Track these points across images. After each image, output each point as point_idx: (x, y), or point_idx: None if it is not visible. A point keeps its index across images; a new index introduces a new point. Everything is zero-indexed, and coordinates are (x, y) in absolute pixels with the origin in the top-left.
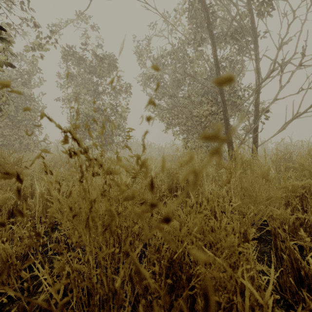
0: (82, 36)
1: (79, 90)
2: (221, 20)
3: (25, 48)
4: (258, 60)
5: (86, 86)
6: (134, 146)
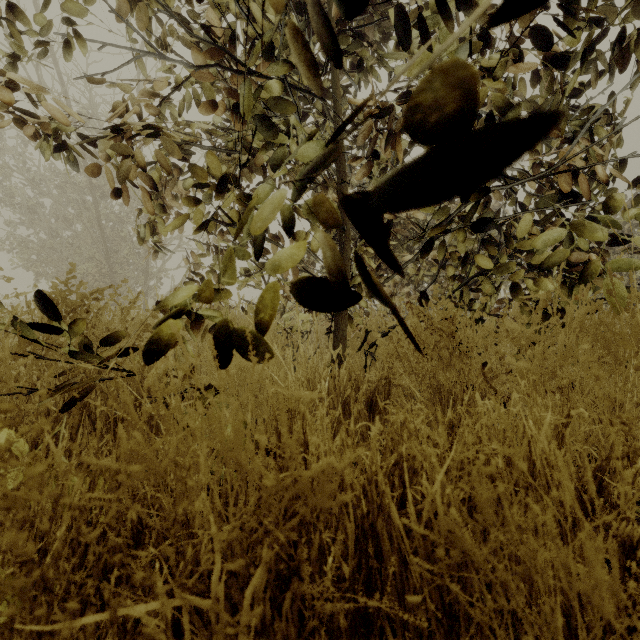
0: None
1: None
2: None
3: None
4: None
5: None
6: None
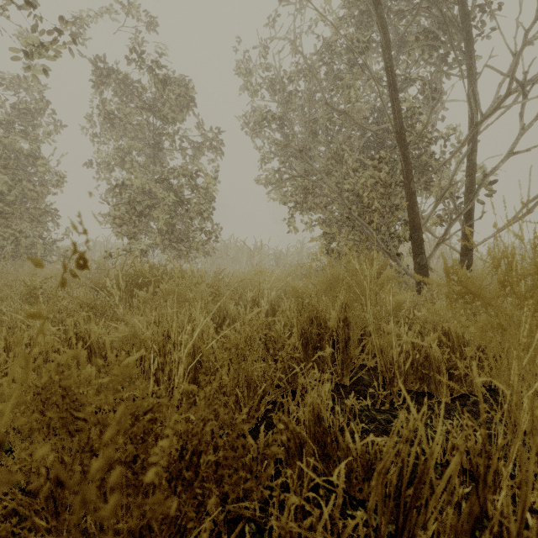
0: (132, 42)
1: (127, 145)
2: (396, 5)
3: (24, 65)
4: (473, 76)
5: (140, 136)
6: (232, 251)
